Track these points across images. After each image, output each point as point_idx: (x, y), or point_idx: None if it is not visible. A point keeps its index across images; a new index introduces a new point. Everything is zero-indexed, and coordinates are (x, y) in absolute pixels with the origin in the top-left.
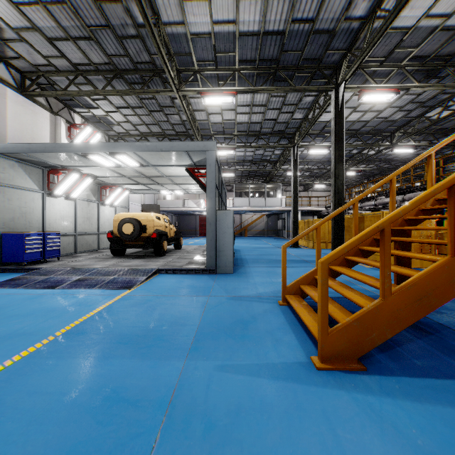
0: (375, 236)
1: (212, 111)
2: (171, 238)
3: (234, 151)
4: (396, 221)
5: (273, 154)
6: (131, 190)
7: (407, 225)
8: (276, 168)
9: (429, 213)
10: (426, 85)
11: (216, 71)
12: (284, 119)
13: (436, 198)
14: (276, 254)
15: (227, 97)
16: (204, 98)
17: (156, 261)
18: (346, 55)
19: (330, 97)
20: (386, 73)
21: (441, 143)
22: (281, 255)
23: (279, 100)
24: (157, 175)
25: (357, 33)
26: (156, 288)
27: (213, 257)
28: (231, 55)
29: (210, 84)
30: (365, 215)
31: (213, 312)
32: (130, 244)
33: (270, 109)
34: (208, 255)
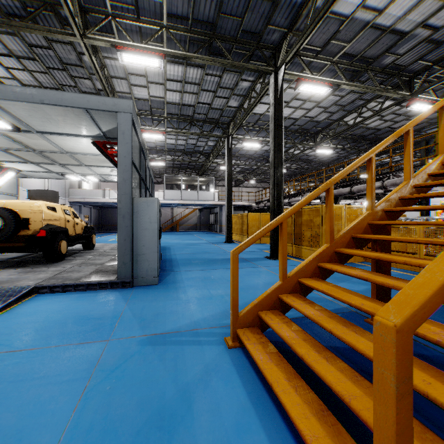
0: (353, 233)
1: (135, 82)
2: (77, 236)
3: (163, 136)
4: (376, 213)
5: (206, 145)
6: (18, 171)
7: (387, 219)
8: (210, 161)
9: (408, 204)
10: (353, 84)
11: (138, 22)
12: (218, 105)
13: (416, 185)
14: (211, 251)
15: (153, 58)
16: (121, 53)
17: (41, 272)
18: (287, 36)
19: (268, 82)
20: (319, 67)
21: (419, 117)
22: (231, 266)
23: (215, 80)
24: (52, 149)
25: (299, 9)
26: (8, 332)
27: (128, 263)
28: (157, 2)
29: (130, 38)
30: (303, 209)
31: (104, 393)
32: (1, 246)
33: (204, 90)
34: (121, 261)
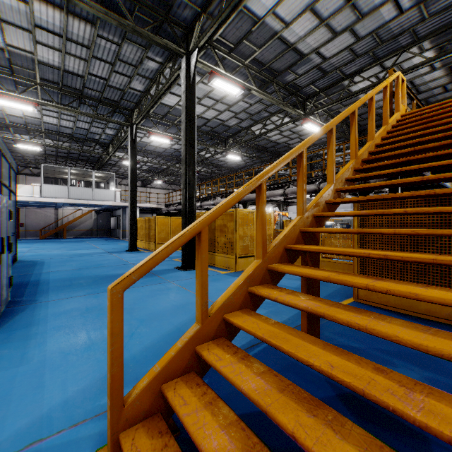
0: (286, 244)
1: None
2: None
3: (34, 108)
4: (307, 219)
5: (104, 133)
6: None
7: (316, 225)
8: (109, 153)
9: (332, 209)
10: (262, 93)
11: None
12: (118, 83)
13: (339, 189)
14: (106, 264)
15: None
16: None
17: None
18: (200, 17)
19: (179, 67)
20: (232, 67)
21: (340, 116)
22: (108, 315)
23: (111, 49)
24: None
25: None
26: None
27: None
28: None
29: None
30: None
31: None
32: None
33: (97, 57)
34: None
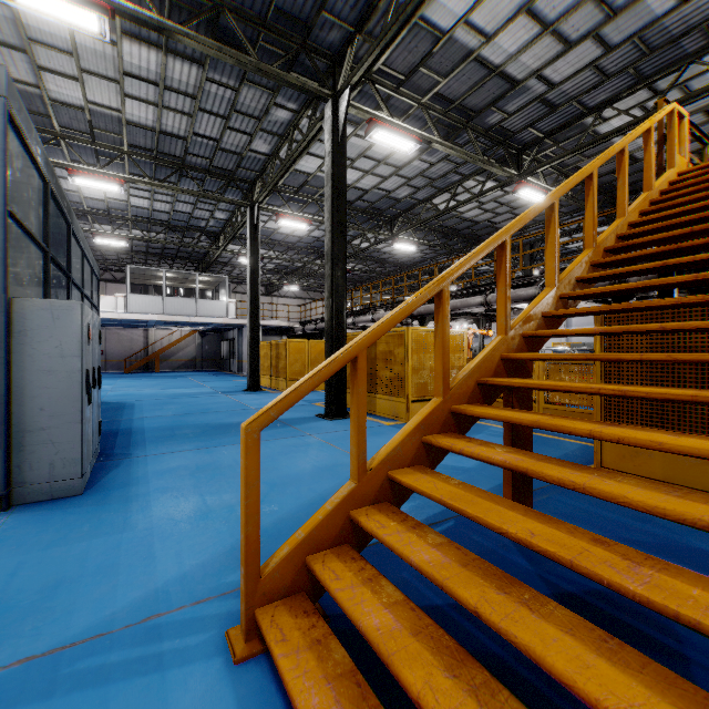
0: (479, 376)
1: (50, 64)
2: None
3: (121, 187)
4: (512, 340)
5: (212, 218)
6: None
7: (527, 350)
8: (219, 247)
9: (553, 325)
10: (449, 146)
11: None
12: (234, 144)
13: (564, 295)
14: (218, 409)
15: (83, 9)
16: None
17: None
18: (353, 40)
19: (322, 116)
20: (401, 110)
21: (566, 184)
22: (242, 460)
23: (225, 96)
24: None
25: None
26: None
27: None
28: None
29: None
30: None
31: None
32: None
33: (206, 110)
34: None
